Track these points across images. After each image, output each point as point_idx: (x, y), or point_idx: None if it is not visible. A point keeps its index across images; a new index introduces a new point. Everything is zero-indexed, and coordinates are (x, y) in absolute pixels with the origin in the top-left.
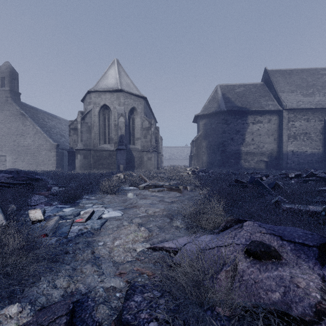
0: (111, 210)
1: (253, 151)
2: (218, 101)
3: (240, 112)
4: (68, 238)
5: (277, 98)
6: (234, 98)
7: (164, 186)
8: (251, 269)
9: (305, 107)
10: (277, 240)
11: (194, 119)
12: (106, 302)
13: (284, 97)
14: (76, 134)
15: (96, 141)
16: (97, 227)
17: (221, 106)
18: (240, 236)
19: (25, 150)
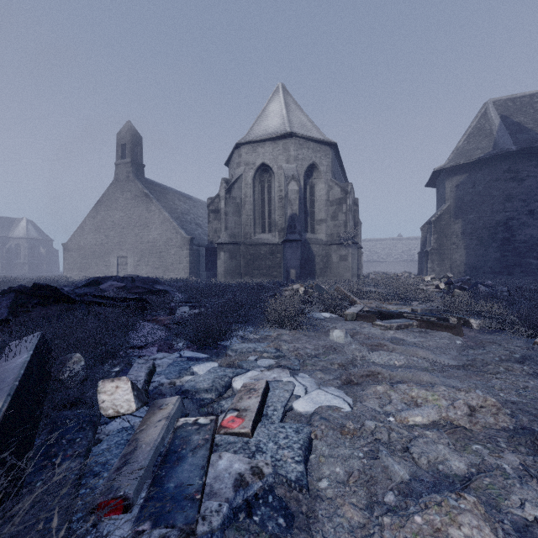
0: (311, 383)
1: None
2: (492, 134)
3: None
4: None
5: None
6: (535, 122)
7: (405, 314)
8: None
9: None
10: None
11: (430, 179)
12: None
13: None
14: (218, 220)
15: (248, 228)
16: (295, 476)
17: (500, 143)
18: None
19: (149, 247)
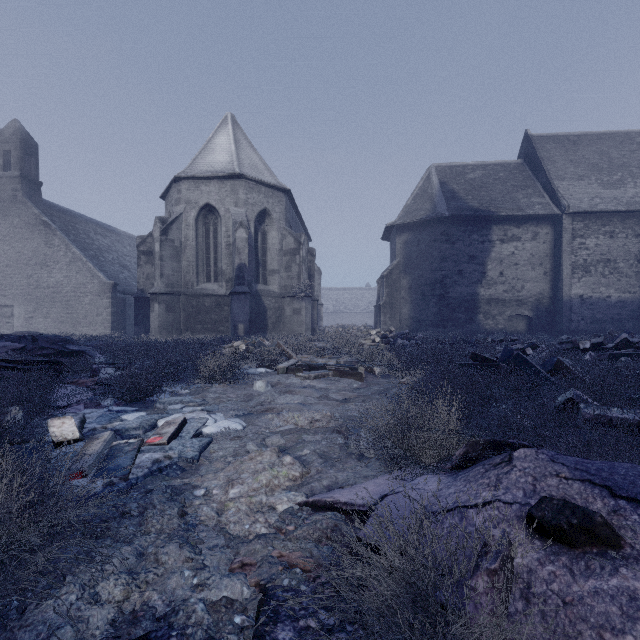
0: (222, 418)
1: (502, 296)
2: (433, 198)
3: (477, 220)
4: (130, 480)
5: (551, 191)
6: (464, 191)
7: (328, 366)
8: (549, 568)
9: (606, 208)
10: (603, 496)
11: (384, 233)
12: (211, 639)
13: (564, 189)
14: (151, 263)
15: (190, 276)
16: (191, 456)
17: (438, 208)
18: (511, 484)
19: (50, 294)
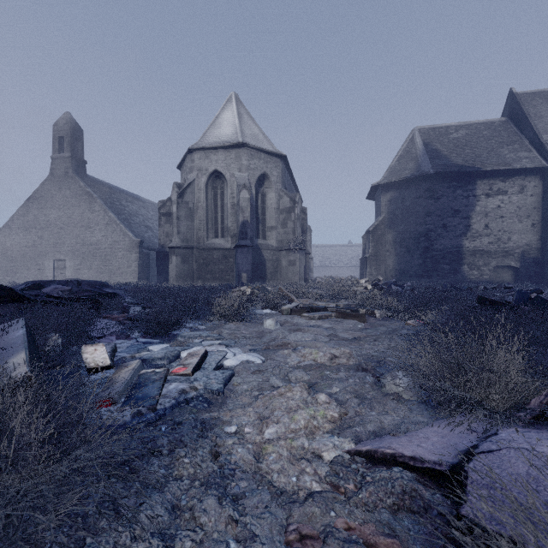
0: (239, 352)
1: (487, 247)
2: (417, 157)
3: (461, 176)
4: (158, 411)
5: (539, 145)
6: (448, 150)
7: (329, 308)
8: None
9: None
10: None
11: (369, 193)
12: None
13: None
14: (170, 223)
15: (201, 233)
16: (216, 388)
17: (422, 166)
18: None
19: (92, 250)
